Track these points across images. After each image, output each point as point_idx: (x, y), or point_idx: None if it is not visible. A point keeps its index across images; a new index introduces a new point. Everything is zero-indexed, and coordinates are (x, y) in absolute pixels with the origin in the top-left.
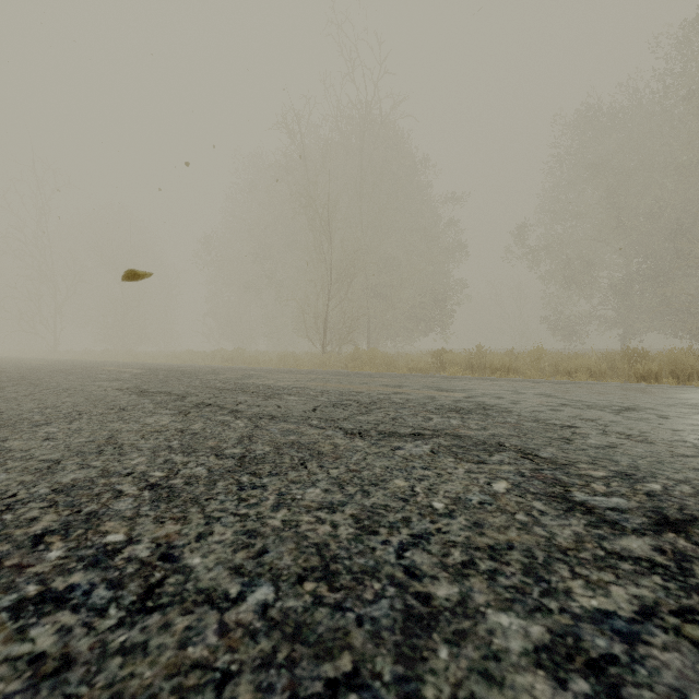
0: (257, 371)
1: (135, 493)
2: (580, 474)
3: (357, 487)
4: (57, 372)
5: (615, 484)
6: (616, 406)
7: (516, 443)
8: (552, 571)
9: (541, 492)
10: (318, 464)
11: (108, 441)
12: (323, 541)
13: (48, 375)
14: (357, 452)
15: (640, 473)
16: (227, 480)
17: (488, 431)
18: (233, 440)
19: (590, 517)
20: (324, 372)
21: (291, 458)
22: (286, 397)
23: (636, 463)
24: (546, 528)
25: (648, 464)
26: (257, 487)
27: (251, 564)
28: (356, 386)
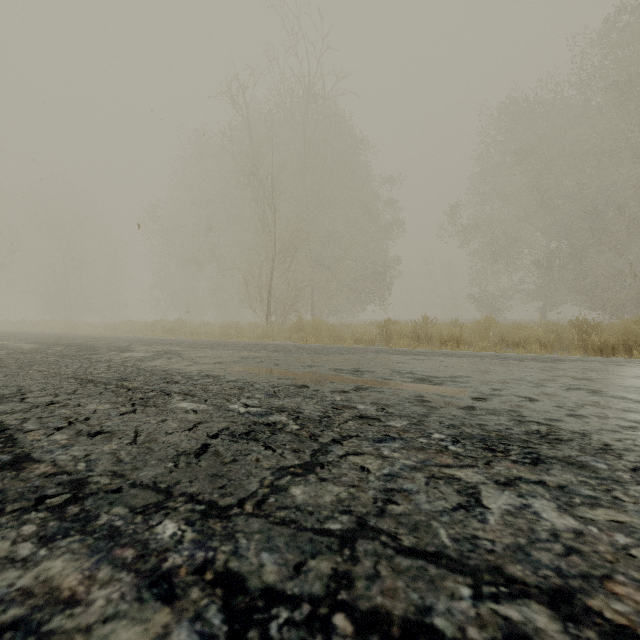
0: (180, 346)
1: None
2: None
3: None
4: None
5: None
6: None
7: None
8: None
9: None
10: None
11: None
12: None
13: None
14: None
15: None
16: None
17: None
18: None
19: None
20: (262, 347)
21: None
22: (176, 401)
23: None
24: None
25: None
26: None
27: None
28: (297, 372)
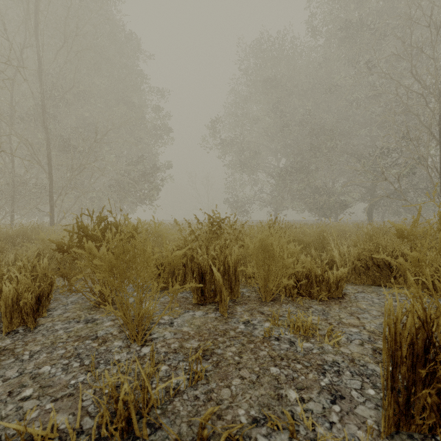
0: None
1: None
2: None
3: None
4: None
5: None
6: None
7: None
8: None
9: None
10: None
11: None
12: None
13: None
14: None
15: None
16: None
17: None
18: None
19: None
20: None
21: None
22: None
23: None
24: None
25: None
26: None
27: None
28: None
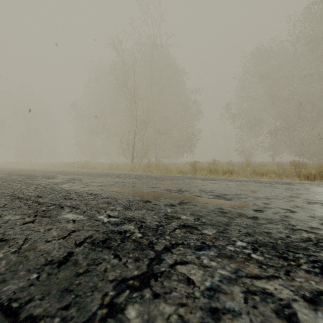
0: (83, 175)
1: None
2: None
3: None
4: None
5: None
6: None
7: None
8: None
9: None
10: None
11: None
12: None
13: None
14: None
15: None
16: None
17: None
18: None
19: None
20: (127, 176)
21: None
22: (64, 213)
23: None
24: None
25: None
26: None
27: None
28: (145, 191)
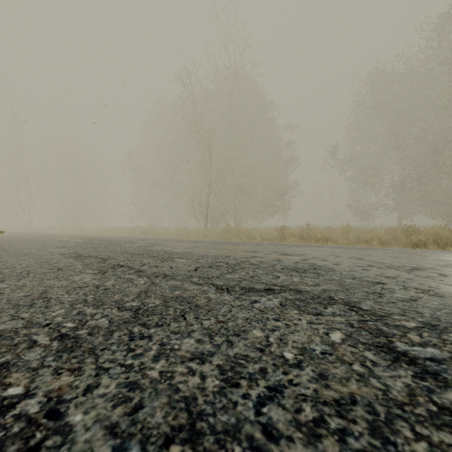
0: (160, 241)
1: (46, 343)
2: (396, 325)
3: (223, 337)
4: (24, 242)
5: (426, 334)
6: (407, 267)
7: (342, 297)
8: (395, 431)
9: (369, 342)
10: (194, 316)
11: (41, 296)
12: (192, 394)
13: (18, 243)
14: (225, 305)
15: (442, 324)
16: (122, 330)
17: (321, 287)
18: (133, 295)
19: (414, 367)
20: (205, 242)
21: (174, 310)
22: (177, 259)
23: (436, 314)
24: (380, 379)
25: (445, 315)
26: (144, 337)
27: (126, 421)
28: (226, 251)
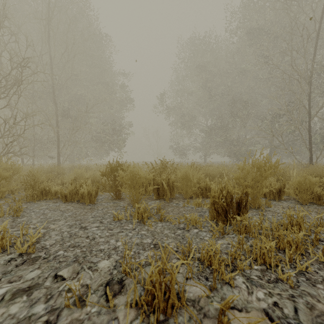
0: None
1: None
2: None
3: None
4: None
5: None
6: None
7: None
8: None
9: None
10: None
11: None
12: None
13: None
14: None
15: None
16: None
17: None
18: None
19: None
20: None
21: None
22: None
23: None
24: None
25: None
26: None
27: None
28: None
